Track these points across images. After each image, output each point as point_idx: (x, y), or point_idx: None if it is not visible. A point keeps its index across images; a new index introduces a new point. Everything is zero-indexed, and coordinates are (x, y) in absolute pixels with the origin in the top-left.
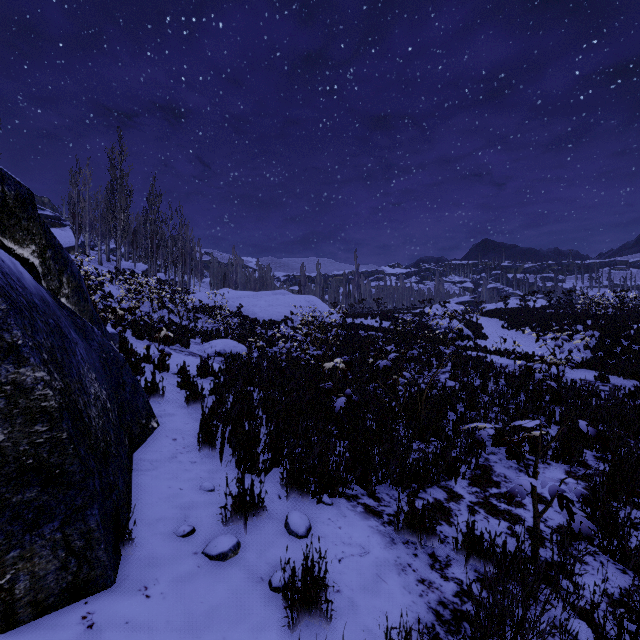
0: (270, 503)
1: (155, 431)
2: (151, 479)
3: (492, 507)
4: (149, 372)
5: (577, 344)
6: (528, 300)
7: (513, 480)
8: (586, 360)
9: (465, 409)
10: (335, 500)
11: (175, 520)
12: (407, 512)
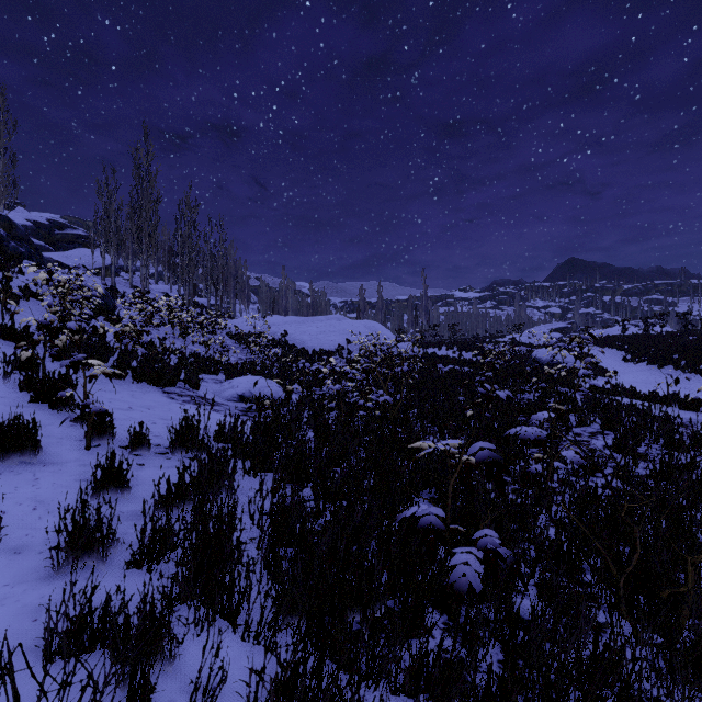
0: None
1: None
2: None
3: None
4: (66, 447)
5: None
6: (652, 325)
7: None
8: None
9: None
10: None
11: None
12: None
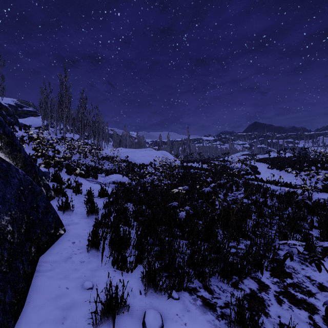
0: (133, 299)
1: (61, 236)
2: (47, 279)
3: (292, 296)
4: (69, 194)
5: (321, 178)
6: (281, 153)
7: (299, 271)
8: (323, 187)
9: (258, 218)
10: (181, 294)
11: (54, 323)
12: (237, 312)
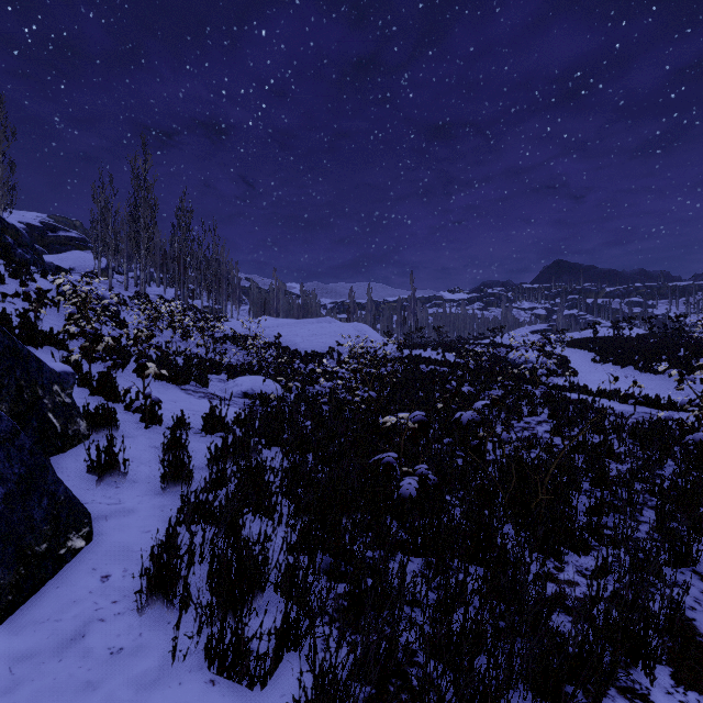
0: None
1: (75, 557)
2: None
3: None
4: (130, 427)
5: None
6: (622, 328)
7: None
8: None
9: (602, 492)
10: None
11: None
12: None
